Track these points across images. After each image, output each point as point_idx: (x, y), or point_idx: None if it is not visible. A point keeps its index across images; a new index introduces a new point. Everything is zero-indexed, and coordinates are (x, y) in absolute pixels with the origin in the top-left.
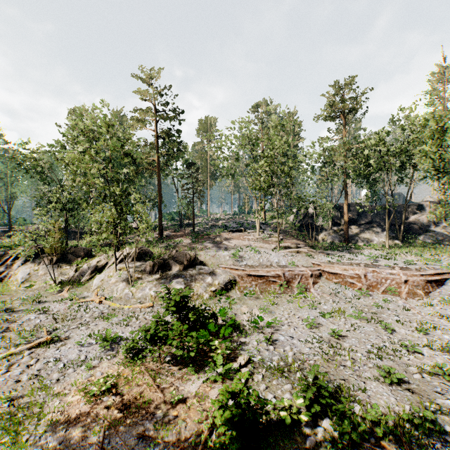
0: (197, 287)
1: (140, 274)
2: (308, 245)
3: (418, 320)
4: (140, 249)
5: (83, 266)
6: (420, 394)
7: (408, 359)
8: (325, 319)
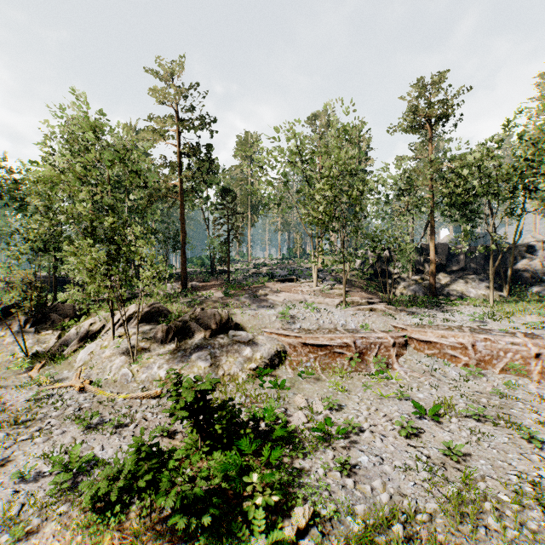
0: (229, 364)
1: (147, 343)
2: (383, 299)
3: None
4: (152, 307)
5: (70, 331)
6: None
7: None
8: (427, 419)
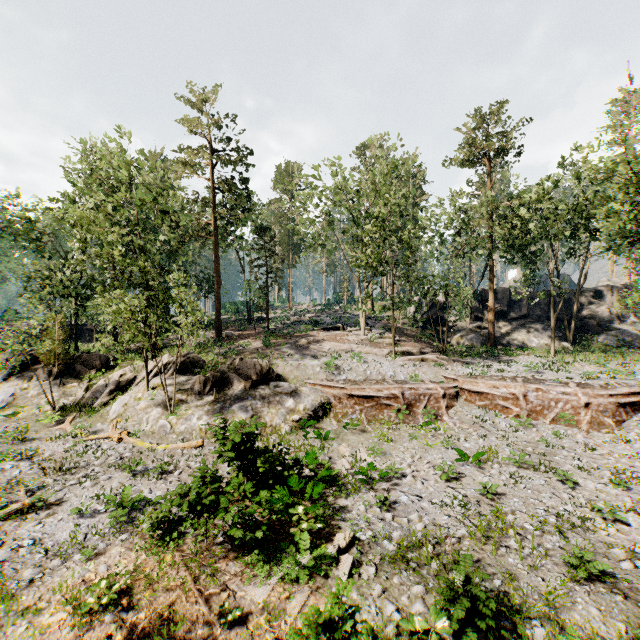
0: (271, 415)
1: (184, 395)
2: (436, 349)
3: (610, 465)
4: (186, 357)
5: (98, 383)
6: (636, 599)
7: (607, 534)
8: (469, 465)
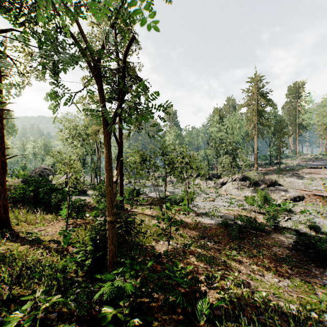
0: (274, 196)
1: (243, 187)
2: None
3: None
4: (243, 176)
5: (217, 182)
6: None
7: None
8: None
